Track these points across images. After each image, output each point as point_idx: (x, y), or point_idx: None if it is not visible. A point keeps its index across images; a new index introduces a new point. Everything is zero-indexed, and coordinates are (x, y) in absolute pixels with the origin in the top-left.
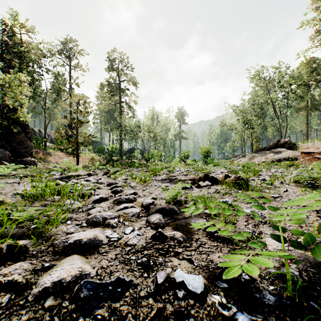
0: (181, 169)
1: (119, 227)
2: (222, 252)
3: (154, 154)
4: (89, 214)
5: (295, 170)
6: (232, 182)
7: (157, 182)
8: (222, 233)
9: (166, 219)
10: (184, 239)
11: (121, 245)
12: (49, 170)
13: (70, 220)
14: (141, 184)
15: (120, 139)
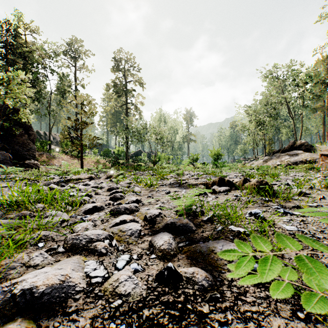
0: (190, 172)
1: (109, 254)
2: (281, 315)
3: (161, 157)
4: (72, 231)
5: (317, 173)
6: (254, 187)
7: (165, 186)
8: (313, 309)
9: (178, 241)
10: (209, 283)
11: (105, 294)
12: (50, 173)
13: (45, 241)
14: (146, 189)
15: (126, 141)
